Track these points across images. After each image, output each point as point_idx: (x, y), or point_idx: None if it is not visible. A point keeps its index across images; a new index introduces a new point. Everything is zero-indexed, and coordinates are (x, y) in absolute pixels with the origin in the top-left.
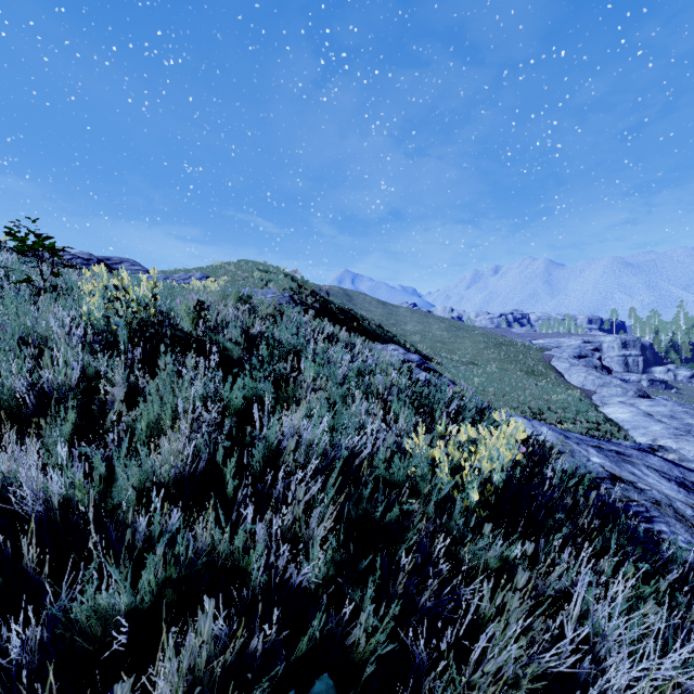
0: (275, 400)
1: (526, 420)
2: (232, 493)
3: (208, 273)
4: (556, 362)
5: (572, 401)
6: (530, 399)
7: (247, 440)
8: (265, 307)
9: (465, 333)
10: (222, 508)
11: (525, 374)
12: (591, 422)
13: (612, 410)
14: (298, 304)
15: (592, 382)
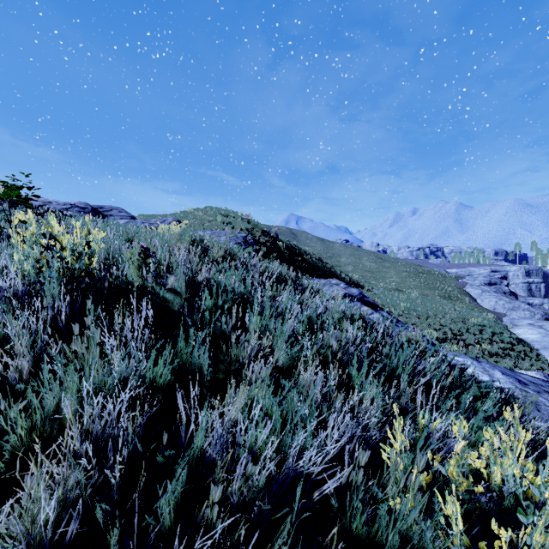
0: (216, 362)
1: (475, 361)
2: (138, 534)
3: (181, 218)
4: (469, 289)
5: (487, 324)
6: (450, 322)
7: (158, 460)
8: (216, 250)
9: (390, 264)
10: None
11: (443, 299)
12: (506, 342)
13: (522, 331)
14: (252, 243)
15: (502, 306)
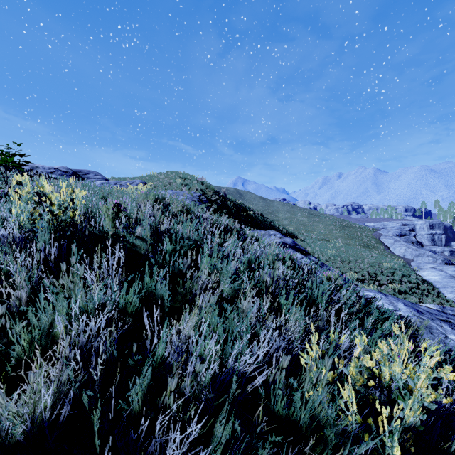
0: (175, 294)
1: (383, 295)
2: (114, 420)
3: (146, 180)
4: (384, 239)
5: (398, 267)
6: (368, 266)
7: (129, 363)
8: (175, 206)
9: (319, 219)
10: (94, 453)
11: (362, 247)
12: (412, 283)
13: (426, 273)
14: (205, 201)
15: (410, 253)
